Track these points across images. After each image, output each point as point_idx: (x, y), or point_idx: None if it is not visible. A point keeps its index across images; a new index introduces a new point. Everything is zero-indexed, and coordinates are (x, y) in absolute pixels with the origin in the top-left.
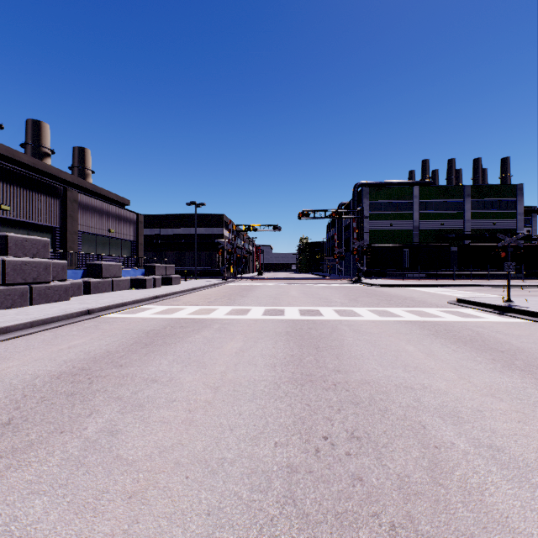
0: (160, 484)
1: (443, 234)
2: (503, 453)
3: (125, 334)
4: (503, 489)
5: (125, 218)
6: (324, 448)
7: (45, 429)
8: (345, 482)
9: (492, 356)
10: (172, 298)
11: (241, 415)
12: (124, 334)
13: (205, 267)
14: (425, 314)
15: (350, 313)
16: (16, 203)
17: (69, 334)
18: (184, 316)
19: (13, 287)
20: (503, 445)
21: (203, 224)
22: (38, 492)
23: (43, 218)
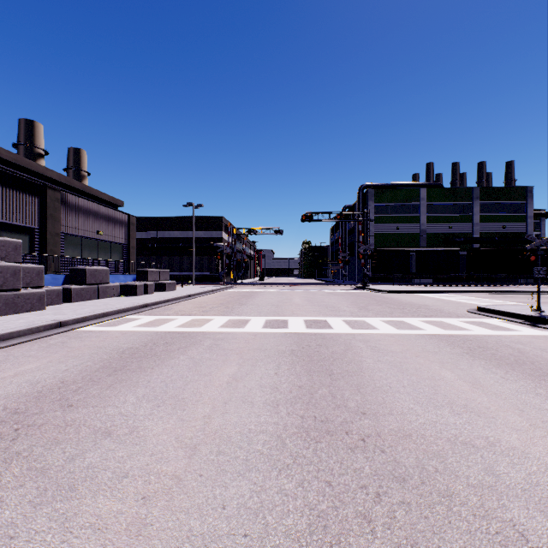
0: None
1: (451, 238)
2: None
3: (94, 354)
4: None
5: (115, 219)
6: None
7: None
8: None
9: None
10: (164, 306)
11: (225, 510)
12: (93, 354)
13: (203, 272)
14: (448, 326)
15: (363, 324)
16: None
17: (25, 354)
18: (172, 329)
19: None
20: None
21: (202, 226)
22: None
23: (19, 217)
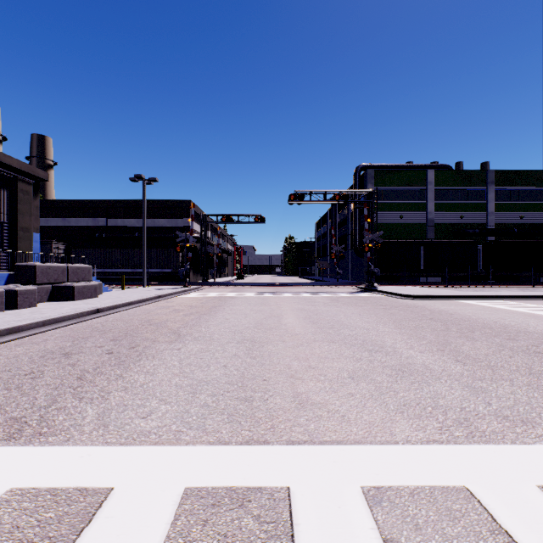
0: None
1: (464, 229)
2: None
3: None
4: None
5: None
6: None
7: None
8: None
9: None
10: None
11: None
12: None
13: (164, 269)
14: None
15: None
16: None
17: None
18: None
19: None
20: None
21: (164, 213)
22: None
23: None
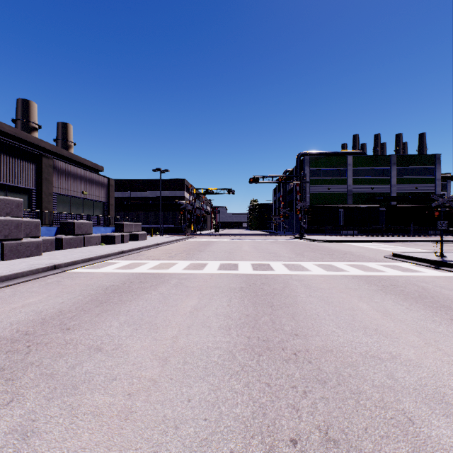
0: None
1: (373, 197)
2: None
3: (84, 290)
4: None
5: (97, 181)
6: None
7: None
8: None
9: (448, 316)
10: (137, 252)
11: (190, 402)
12: (83, 290)
13: (169, 225)
14: (368, 269)
15: (299, 267)
16: None
17: (29, 290)
18: (145, 271)
19: None
20: None
21: (168, 187)
22: None
23: (20, 180)
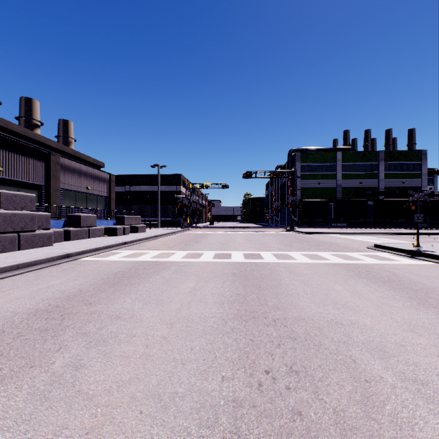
0: (116, 419)
1: (361, 191)
2: (427, 387)
3: (96, 275)
4: (431, 424)
5: (100, 177)
6: (266, 382)
7: (17, 364)
8: (286, 417)
9: (408, 295)
10: (138, 243)
11: (192, 350)
12: (96, 275)
13: (166, 218)
14: (349, 258)
15: (286, 256)
16: (8, 164)
17: (49, 275)
18: (147, 259)
19: (3, 235)
20: (426, 379)
21: (165, 182)
22: (2, 428)
23: (31, 177)
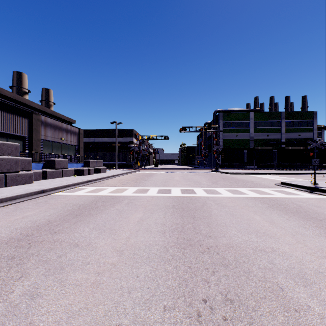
0: None
1: (268, 142)
2: None
3: (64, 207)
4: None
5: (71, 131)
6: (204, 312)
7: None
8: None
9: (315, 224)
10: (100, 181)
11: (138, 277)
12: (63, 207)
13: (122, 162)
14: (262, 192)
15: (214, 191)
16: None
17: (26, 207)
18: (105, 194)
19: None
20: None
21: (121, 135)
22: None
23: (17, 130)
